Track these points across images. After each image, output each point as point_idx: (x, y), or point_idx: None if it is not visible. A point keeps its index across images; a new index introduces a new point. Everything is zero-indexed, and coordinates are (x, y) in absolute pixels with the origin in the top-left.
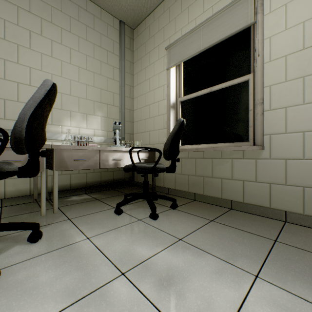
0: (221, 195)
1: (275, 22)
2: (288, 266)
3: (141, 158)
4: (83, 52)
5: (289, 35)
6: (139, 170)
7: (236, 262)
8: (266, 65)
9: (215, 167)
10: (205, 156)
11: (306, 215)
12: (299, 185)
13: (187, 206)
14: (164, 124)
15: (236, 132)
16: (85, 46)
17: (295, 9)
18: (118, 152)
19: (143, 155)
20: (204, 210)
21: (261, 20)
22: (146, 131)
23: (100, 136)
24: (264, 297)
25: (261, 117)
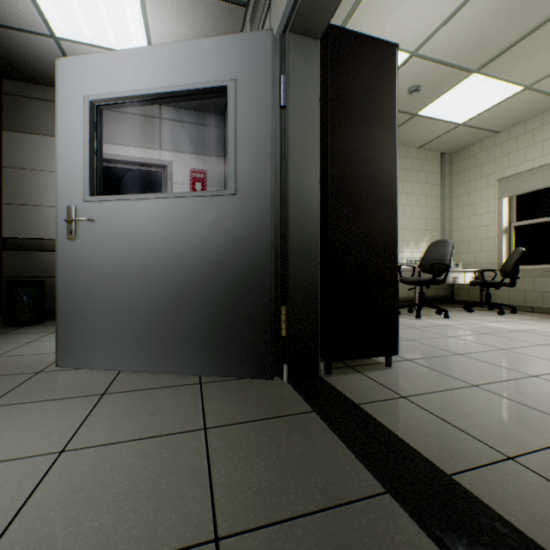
0: None
1: None
2: None
3: (471, 277)
4: (414, 193)
5: None
6: (489, 284)
7: None
8: None
9: None
10: (543, 275)
11: None
12: None
13: (525, 314)
14: (494, 246)
15: None
16: (416, 187)
17: None
18: (455, 272)
19: (473, 274)
20: (542, 315)
21: None
22: (470, 252)
23: None
24: None
25: None
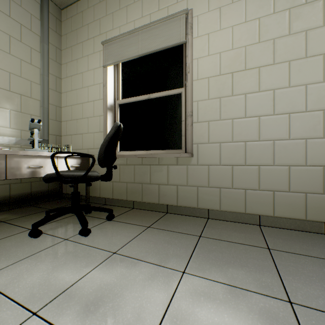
0: (158, 201)
1: (201, 46)
2: (208, 257)
3: (71, 165)
4: None
5: (211, 61)
6: (66, 179)
7: (168, 263)
8: (195, 82)
9: (153, 174)
10: (144, 163)
11: (222, 211)
12: (217, 186)
13: (125, 215)
14: (100, 126)
15: (172, 140)
16: None
17: (214, 40)
18: (37, 157)
19: (74, 161)
20: (142, 217)
21: (191, 41)
22: (78, 133)
23: (9, 135)
24: (189, 289)
25: (191, 128)
